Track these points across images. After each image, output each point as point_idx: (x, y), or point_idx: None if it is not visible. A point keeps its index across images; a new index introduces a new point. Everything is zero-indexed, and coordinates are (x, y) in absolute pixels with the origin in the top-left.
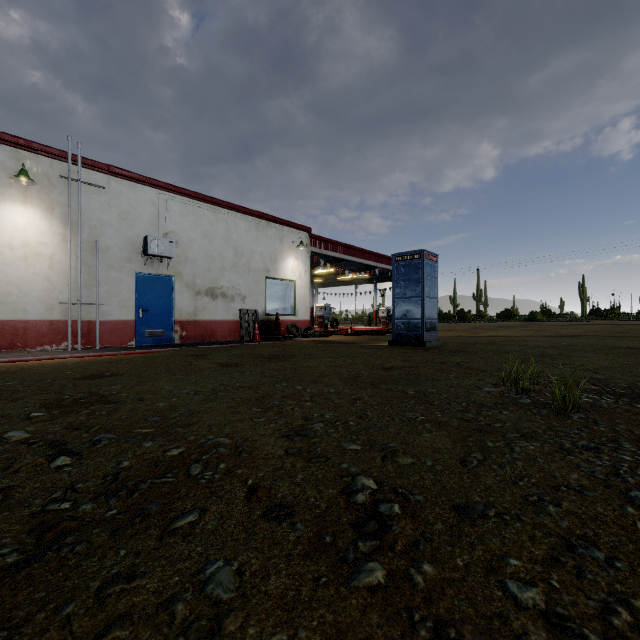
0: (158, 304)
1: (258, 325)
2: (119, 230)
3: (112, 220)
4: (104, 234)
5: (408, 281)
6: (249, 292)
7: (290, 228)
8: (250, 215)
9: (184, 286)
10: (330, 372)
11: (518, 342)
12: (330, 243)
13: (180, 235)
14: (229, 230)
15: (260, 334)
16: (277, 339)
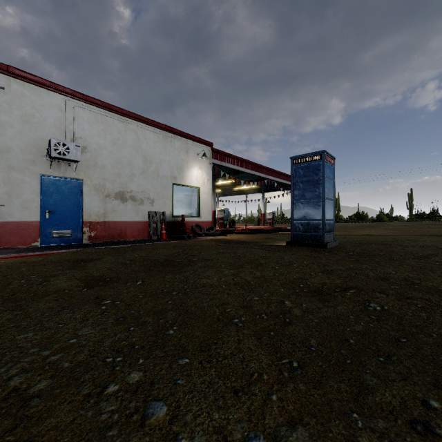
0: (66, 206)
1: (165, 225)
2: (21, 132)
3: (13, 121)
4: (3, 135)
5: (307, 183)
6: (157, 196)
7: (195, 142)
8: (158, 128)
9: (93, 189)
10: (236, 305)
11: (410, 242)
12: (229, 157)
13: (89, 141)
14: (138, 140)
15: (167, 233)
16: (182, 238)
